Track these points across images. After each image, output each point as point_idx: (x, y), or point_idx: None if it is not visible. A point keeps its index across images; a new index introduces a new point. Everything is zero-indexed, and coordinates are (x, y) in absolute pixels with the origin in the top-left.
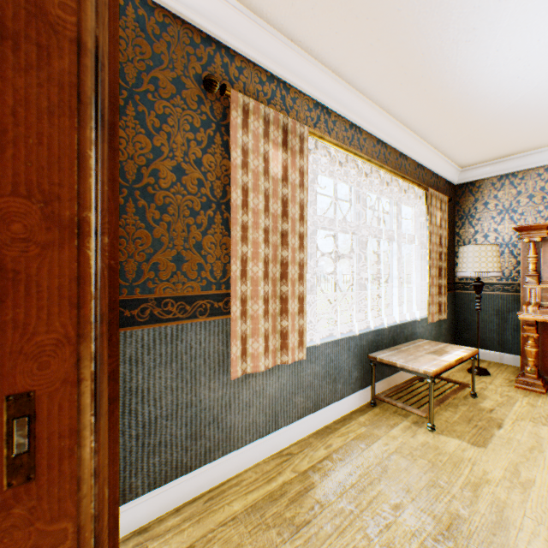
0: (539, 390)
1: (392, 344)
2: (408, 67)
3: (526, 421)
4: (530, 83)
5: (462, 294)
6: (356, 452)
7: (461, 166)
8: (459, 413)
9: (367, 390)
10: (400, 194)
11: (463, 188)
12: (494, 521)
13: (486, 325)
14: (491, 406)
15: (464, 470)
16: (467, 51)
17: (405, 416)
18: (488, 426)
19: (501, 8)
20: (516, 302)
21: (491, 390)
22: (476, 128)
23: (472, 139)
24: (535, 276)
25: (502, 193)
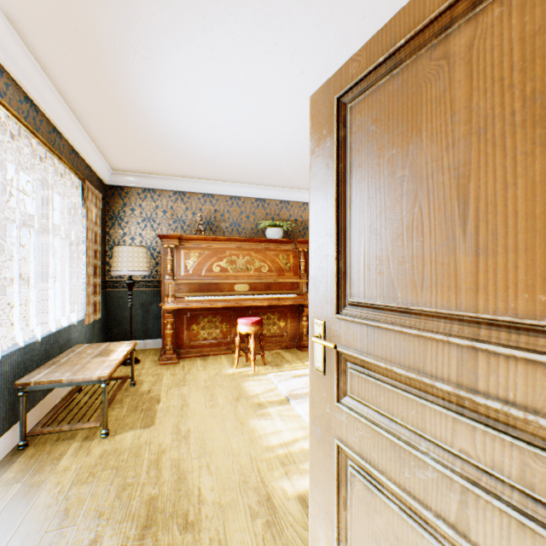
0: (176, 362)
1: (46, 359)
2: (84, 36)
3: (174, 388)
4: (177, 124)
5: (114, 292)
6: (16, 524)
7: (114, 169)
8: (127, 406)
9: (13, 432)
10: (54, 177)
11: (115, 190)
12: (178, 479)
13: (135, 318)
14: (150, 387)
15: (146, 454)
16: (143, 67)
17: (74, 437)
18: (152, 405)
19: (173, 52)
20: (157, 296)
21: (145, 374)
22: (134, 140)
23: (129, 148)
24: (173, 274)
25: (147, 204)
